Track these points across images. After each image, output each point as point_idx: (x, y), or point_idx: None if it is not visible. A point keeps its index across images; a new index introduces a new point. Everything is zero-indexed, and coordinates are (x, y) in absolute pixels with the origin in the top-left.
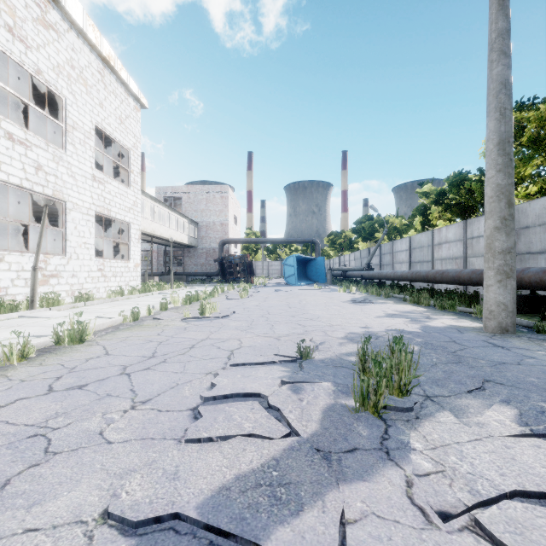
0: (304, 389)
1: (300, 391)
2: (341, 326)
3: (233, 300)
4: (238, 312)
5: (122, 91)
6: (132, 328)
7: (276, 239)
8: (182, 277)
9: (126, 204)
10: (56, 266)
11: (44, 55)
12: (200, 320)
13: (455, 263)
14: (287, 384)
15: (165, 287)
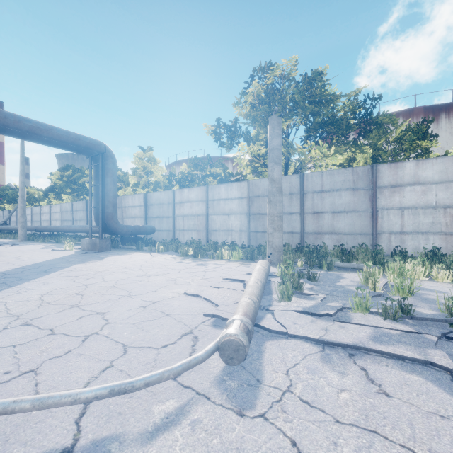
0: None
1: None
2: None
3: None
4: None
5: None
6: None
7: None
8: None
9: None
10: None
11: None
12: None
13: (48, 222)
14: None
15: None
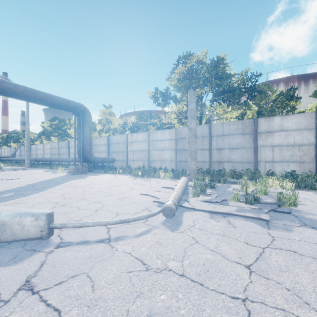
0: None
1: None
2: None
3: None
4: None
5: None
6: None
7: None
8: None
9: None
10: None
11: None
12: None
13: (42, 155)
14: None
15: None
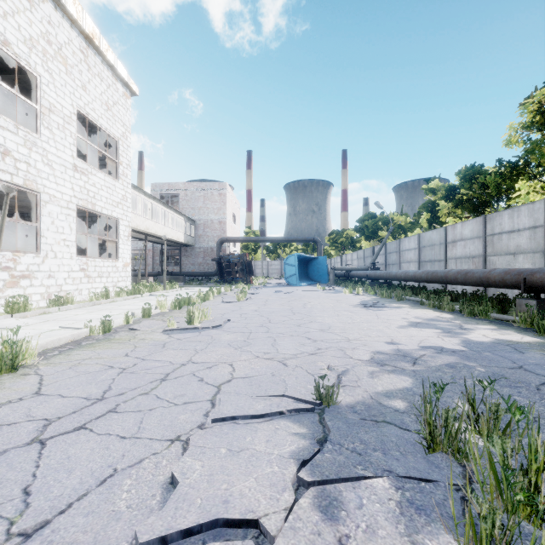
0: (344, 503)
1: (337, 510)
2: (361, 341)
3: (229, 304)
4: (233, 320)
5: (109, 75)
6: (97, 345)
7: (276, 237)
8: (178, 277)
9: (114, 198)
10: (28, 266)
11: (13, 24)
12: (185, 331)
13: (472, 262)
14: (309, 489)
15: (157, 288)
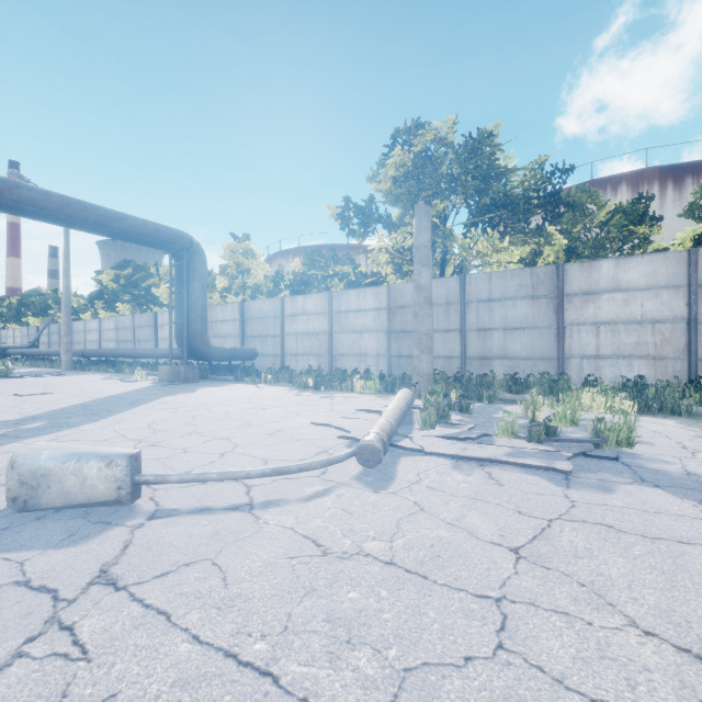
0: None
1: None
2: None
3: None
4: None
5: None
6: None
7: None
8: None
9: None
10: None
11: None
12: None
13: (96, 344)
14: None
15: None
